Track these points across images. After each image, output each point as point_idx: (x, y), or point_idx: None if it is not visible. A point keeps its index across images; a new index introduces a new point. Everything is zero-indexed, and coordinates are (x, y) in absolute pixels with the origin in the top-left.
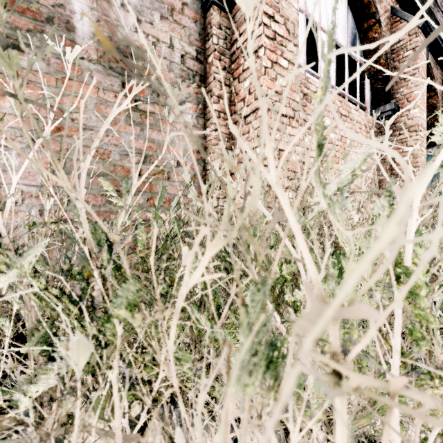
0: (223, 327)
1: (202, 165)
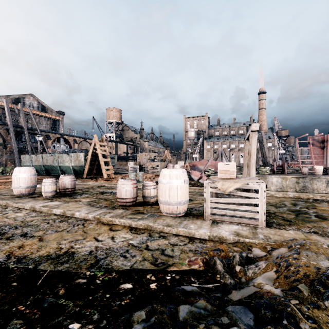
0: (2, 171)
1: (3, 162)
